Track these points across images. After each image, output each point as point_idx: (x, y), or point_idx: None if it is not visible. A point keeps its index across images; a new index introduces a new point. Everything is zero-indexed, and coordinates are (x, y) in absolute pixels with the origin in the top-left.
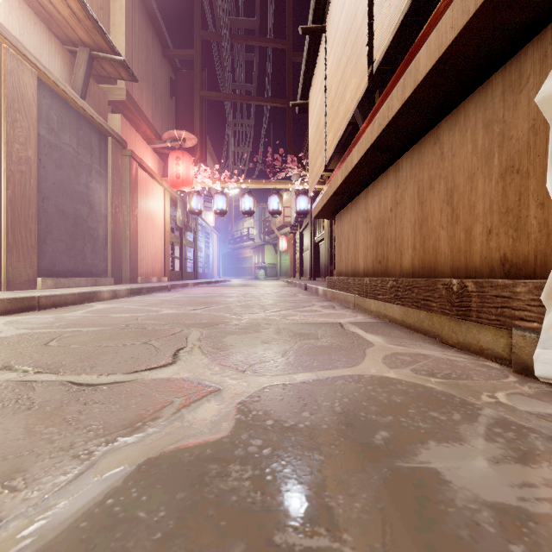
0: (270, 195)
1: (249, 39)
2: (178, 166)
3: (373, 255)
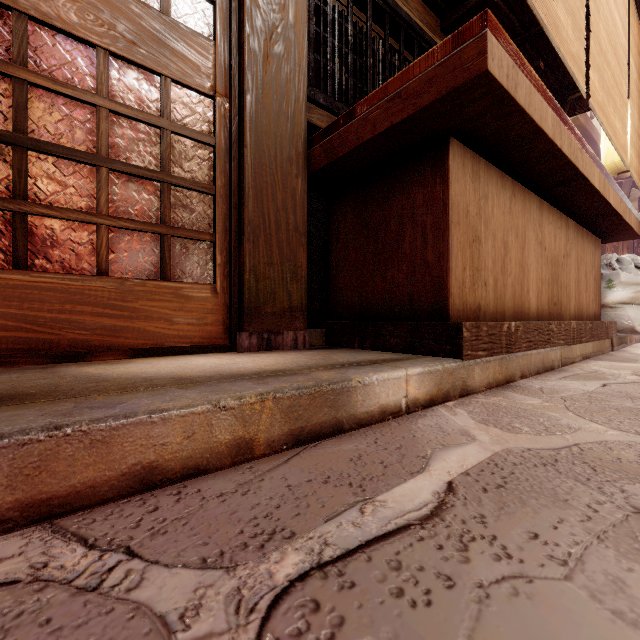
0: None
1: None
2: None
3: (549, 294)
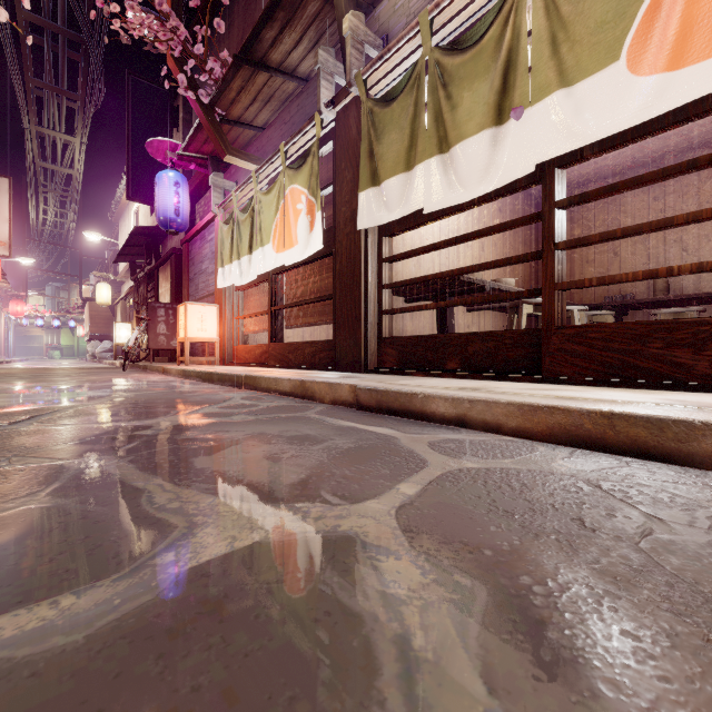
0: (70, 320)
1: (58, 245)
2: (18, 308)
3: None
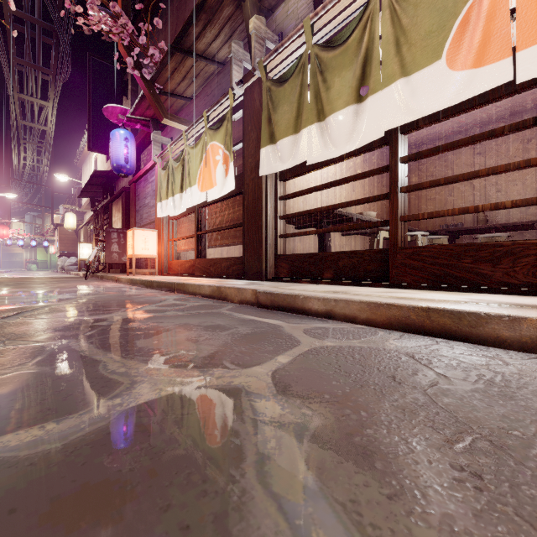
0: (44, 241)
1: (35, 184)
2: (4, 231)
3: None
